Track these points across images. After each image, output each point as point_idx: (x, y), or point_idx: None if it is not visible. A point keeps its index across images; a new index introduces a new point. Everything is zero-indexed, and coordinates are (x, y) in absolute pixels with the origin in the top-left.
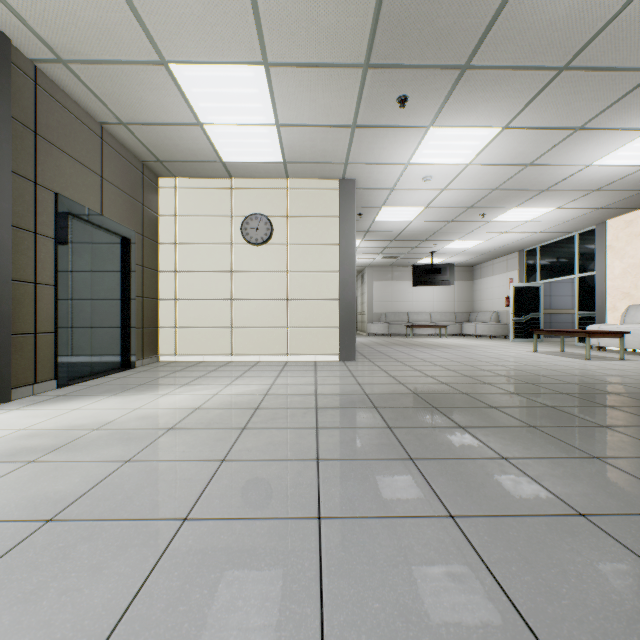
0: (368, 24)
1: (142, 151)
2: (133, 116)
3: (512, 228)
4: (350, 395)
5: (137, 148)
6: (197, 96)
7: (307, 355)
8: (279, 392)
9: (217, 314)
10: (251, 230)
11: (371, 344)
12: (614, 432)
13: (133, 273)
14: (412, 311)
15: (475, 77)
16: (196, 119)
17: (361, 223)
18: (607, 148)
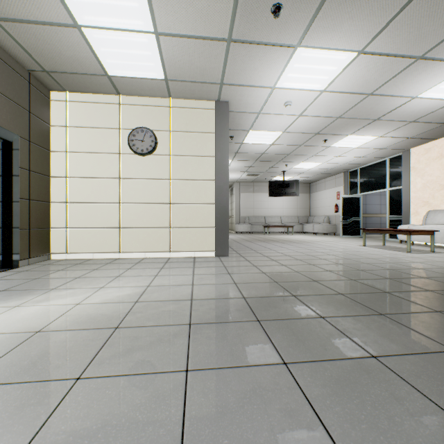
0: None
1: (25, 57)
2: (1, 8)
3: (344, 153)
4: (228, 300)
5: (18, 53)
6: None
7: (187, 252)
8: (152, 298)
9: (106, 216)
10: (137, 141)
11: (239, 240)
12: None
13: (16, 175)
14: (268, 215)
15: None
16: (72, 19)
17: (232, 145)
18: (434, 80)
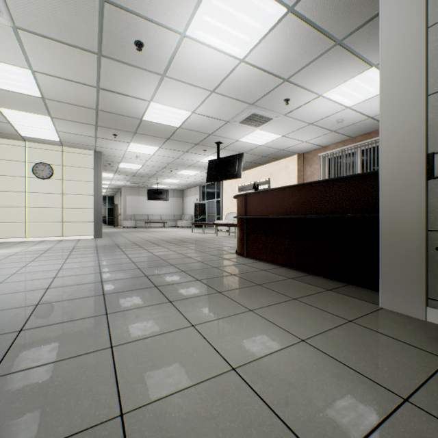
0: (94, 118)
1: None
2: None
3: (189, 177)
4: (90, 246)
5: None
6: (12, 117)
7: (75, 236)
8: (58, 247)
9: (16, 215)
10: (40, 171)
11: (119, 232)
12: (161, 246)
13: None
14: (151, 214)
15: (140, 135)
16: (8, 121)
17: (111, 167)
18: (200, 158)
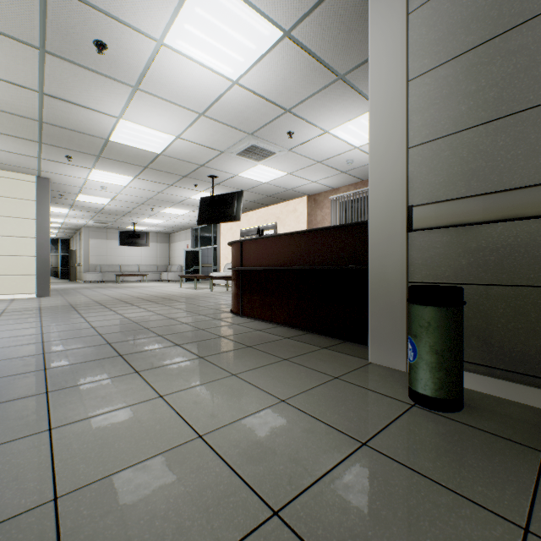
0: (37, 133)
1: None
2: None
3: (177, 217)
4: (29, 308)
5: None
6: None
7: (7, 295)
8: None
9: None
10: None
11: (78, 288)
12: (135, 306)
13: None
14: (125, 263)
15: (107, 160)
16: None
17: (65, 200)
18: (191, 194)
